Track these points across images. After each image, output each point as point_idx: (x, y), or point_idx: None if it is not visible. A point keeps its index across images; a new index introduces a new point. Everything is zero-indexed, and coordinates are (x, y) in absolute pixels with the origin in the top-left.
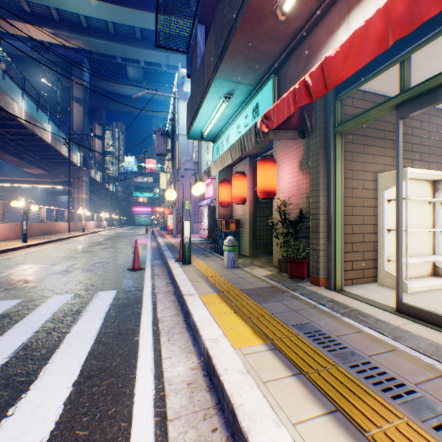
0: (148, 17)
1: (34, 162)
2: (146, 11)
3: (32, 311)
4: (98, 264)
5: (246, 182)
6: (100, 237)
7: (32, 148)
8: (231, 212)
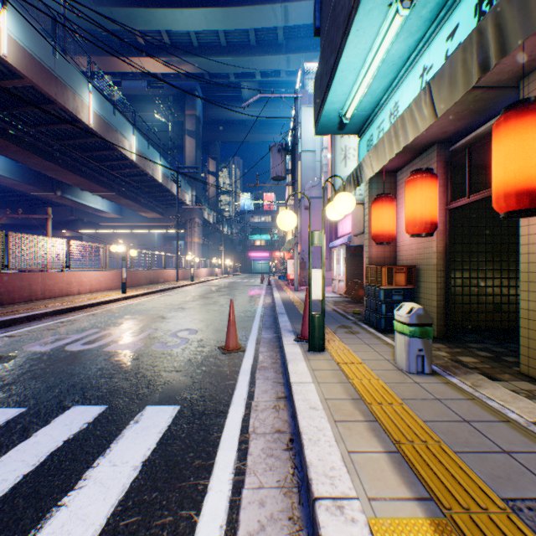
0: (263, 12)
1: (149, 205)
2: (260, 4)
3: None
4: (182, 333)
5: (436, 190)
6: (207, 287)
7: (145, 190)
8: (392, 253)
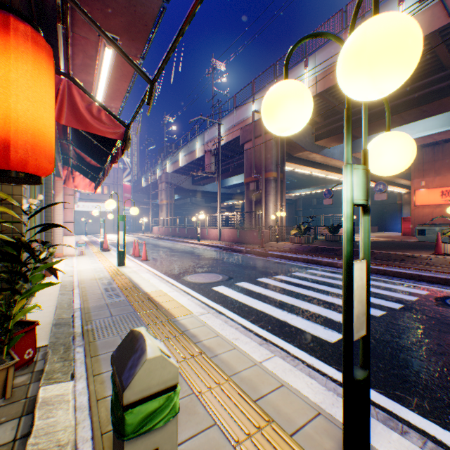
0: None
1: None
2: None
3: (327, 308)
4: None
5: None
6: None
7: None
8: None
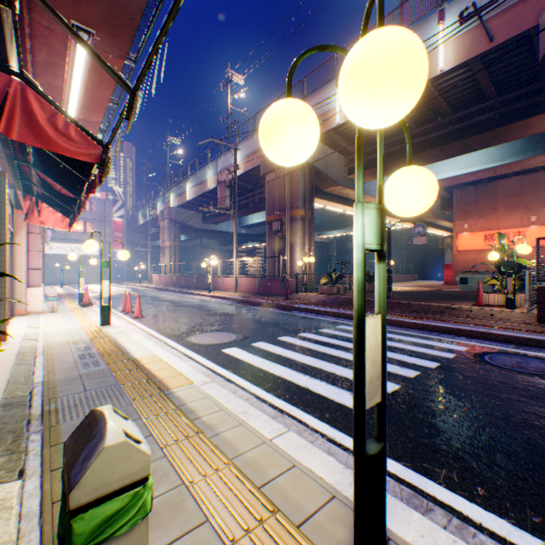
0: None
1: None
2: None
3: None
4: None
5: None
6: None
7: None
8: None
